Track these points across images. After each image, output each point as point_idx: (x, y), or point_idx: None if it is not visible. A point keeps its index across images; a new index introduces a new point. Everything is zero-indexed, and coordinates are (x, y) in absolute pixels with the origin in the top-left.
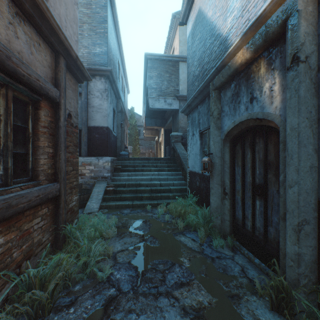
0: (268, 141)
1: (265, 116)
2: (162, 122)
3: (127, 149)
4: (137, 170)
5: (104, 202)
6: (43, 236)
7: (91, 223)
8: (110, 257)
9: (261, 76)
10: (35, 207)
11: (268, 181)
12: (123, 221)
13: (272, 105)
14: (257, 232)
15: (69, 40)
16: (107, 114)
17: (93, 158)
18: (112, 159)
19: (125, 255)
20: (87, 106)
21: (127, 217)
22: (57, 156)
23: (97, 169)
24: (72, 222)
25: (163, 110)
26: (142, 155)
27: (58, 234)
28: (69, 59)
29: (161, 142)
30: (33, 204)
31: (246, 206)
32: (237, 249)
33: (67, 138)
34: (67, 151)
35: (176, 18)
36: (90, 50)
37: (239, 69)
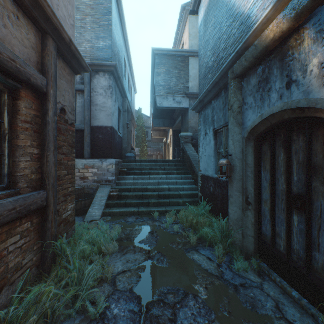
0: (313, 137)
1: (312, 103)
2: (171, 122)
3: (133, 151)
4: (144, 173)
5: (107, 209)
6: (23, 257)
7: (87, 237)
8: (108, 282)
9: (305, 50)
10: (11, 222)
11: (312, 191)
12: (127, 231)
13: (323, 87)
14: (295, 256)
15: (62, 22)
16: (111, 112)
17: (96, 160)
18: (117, 161)
19: (126, 278)
20: (90, 104)
21: (131, 226)
22: (44, 158)
23: (101, 172)
24: (66, 234)
25: (172, 110)
26: (150, 157)
27: (45, 253)
28: (61, 43)
29: (169, 143)
30: (4, 220)
31: (278, 220)
32: (265, 273)
33: (59, 137)
34: (59, 152)
35: (185, 9)
36: (93, 44)
37: (270, 47)
